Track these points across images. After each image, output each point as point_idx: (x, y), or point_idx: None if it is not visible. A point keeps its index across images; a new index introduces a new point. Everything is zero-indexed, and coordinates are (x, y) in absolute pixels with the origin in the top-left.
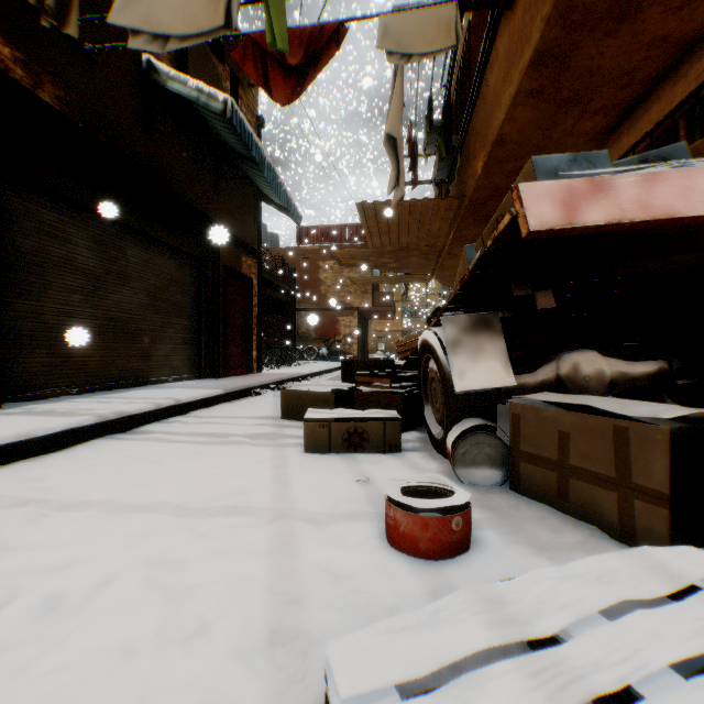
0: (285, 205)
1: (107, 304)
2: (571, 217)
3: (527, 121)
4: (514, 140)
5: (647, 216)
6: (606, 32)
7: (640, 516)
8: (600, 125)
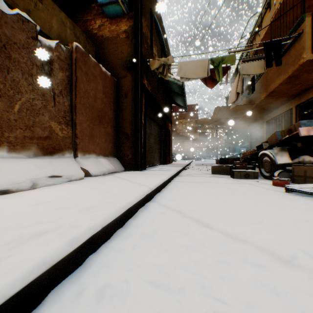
0: (186, 106)
1: (149, 142)
2: (308, 133)
3: (282, 88)
4: (277, 91)
5: None
6: (310, 72)
7: None
8: (306, 87)
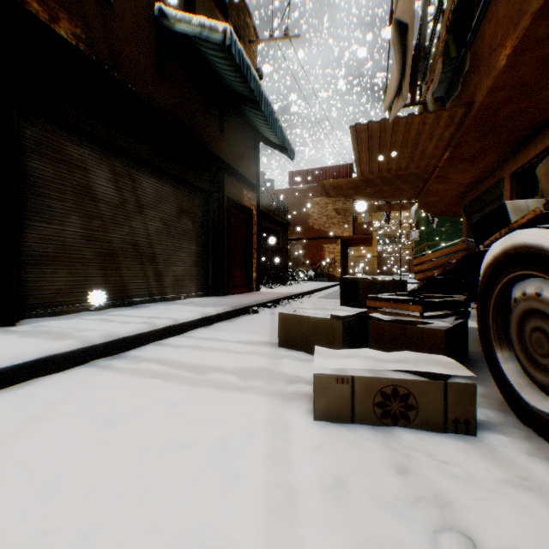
0: (280, 139)
1: (124, 229)
2: None
3: None
4: None
5: None
6: None
7: None
8: None
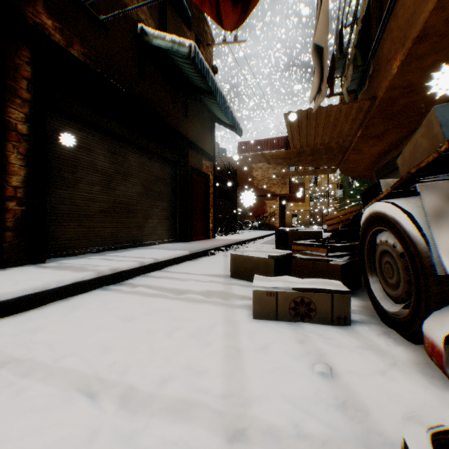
0: (231, 122)
1: (116, 192)
2: None
3: None
4: (437, 32)
5: None
6: None
7: None
8: None
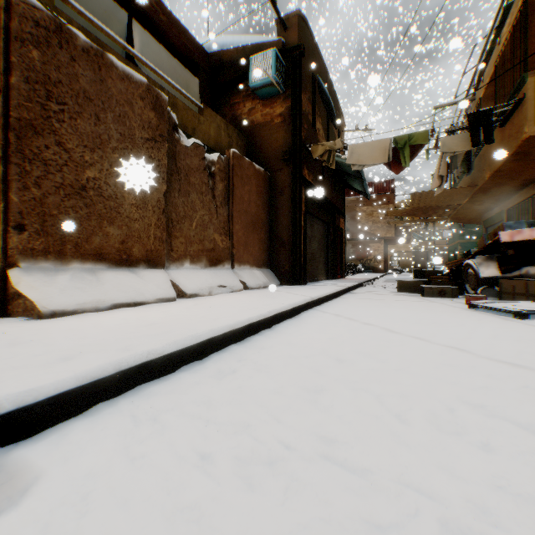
0: (367, 193)
1: (311, 248)
2: (511, 239)
3: (511, 165)
4: (505, 170)
5: (530, 238)
6: None
7: (529, 300)
8: None
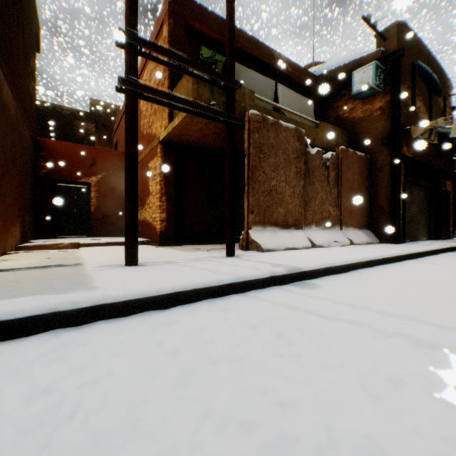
0: None
1: (409, 212)
2: None
3: None
4: None
5: None
6: None
7: None
8: None
